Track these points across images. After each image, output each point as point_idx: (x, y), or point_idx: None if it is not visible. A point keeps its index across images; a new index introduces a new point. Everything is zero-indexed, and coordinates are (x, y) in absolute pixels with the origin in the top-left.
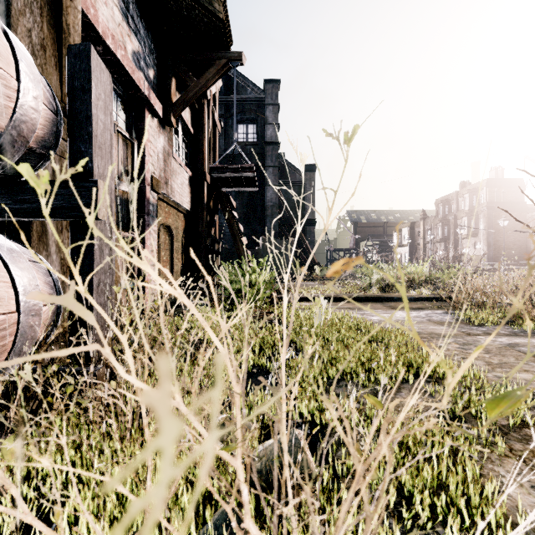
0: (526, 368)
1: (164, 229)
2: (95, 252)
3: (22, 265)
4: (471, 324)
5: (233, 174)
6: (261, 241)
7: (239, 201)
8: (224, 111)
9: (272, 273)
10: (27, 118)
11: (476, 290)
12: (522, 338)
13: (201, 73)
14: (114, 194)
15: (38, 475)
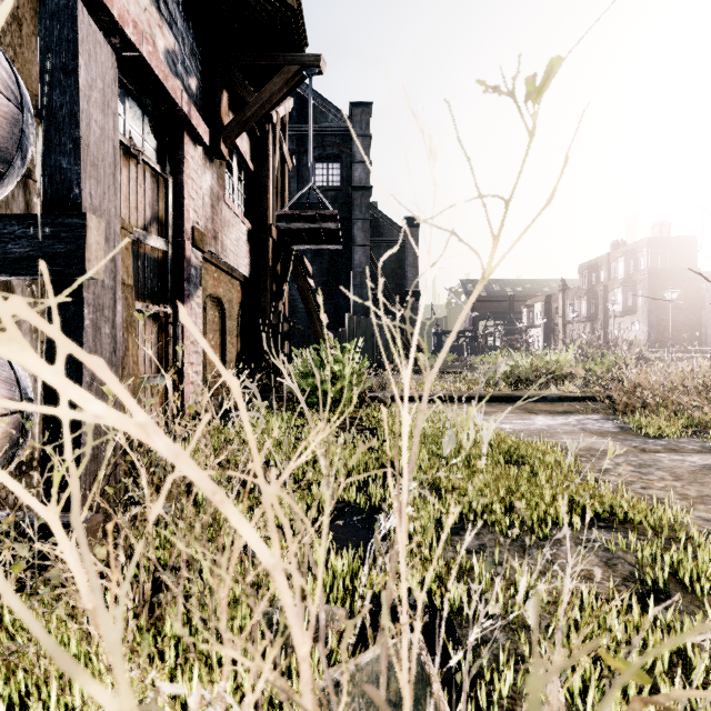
0: None
1: (212, 302)
2: (86, 330)
3: None
4: (644, 436)
5: (308, 224)
6: (346, 319)
7: (317, 265)
8: (296, 145)
9: (362, 364)
10: None
11: (645, 387)
12: None
13: (263, 85)
14: (139, 251)
15: None
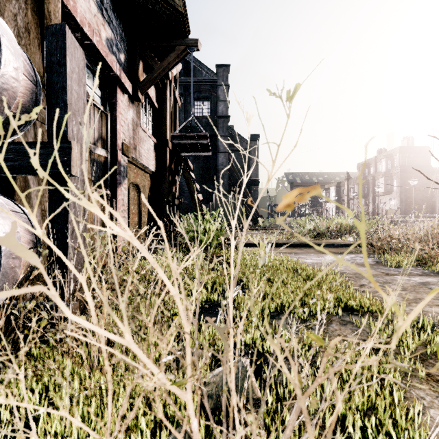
0: (437, 303)
1: (133, 187)
2: (70, 203)
3: (4, 214)
4: (389, 266)
5: (190, 141)
6: (214, 197)
7: (196, 164)
8: (183, 90)
9: (222, 224)
10: (8, 86)
11: (392, 237)
12: (432, 278)
13: (163, 57)
14: (91, 157)
15: (15, 399)
